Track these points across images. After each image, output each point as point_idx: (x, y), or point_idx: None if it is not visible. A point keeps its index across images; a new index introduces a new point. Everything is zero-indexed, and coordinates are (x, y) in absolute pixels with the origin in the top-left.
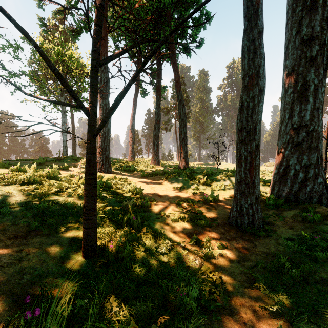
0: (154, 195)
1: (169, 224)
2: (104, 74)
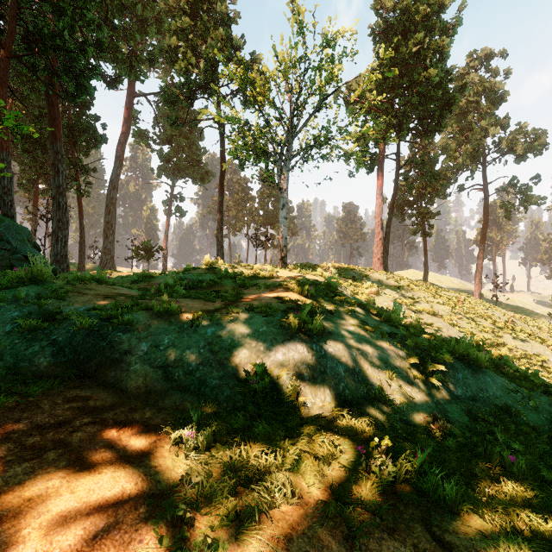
0: None
1: None
2: None
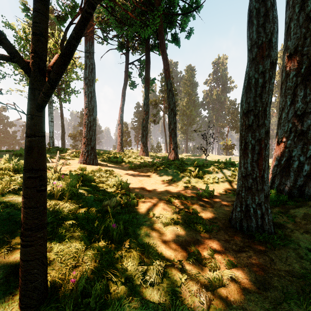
0: (142, 189)
1: (159, 229)
2: (90, 60)
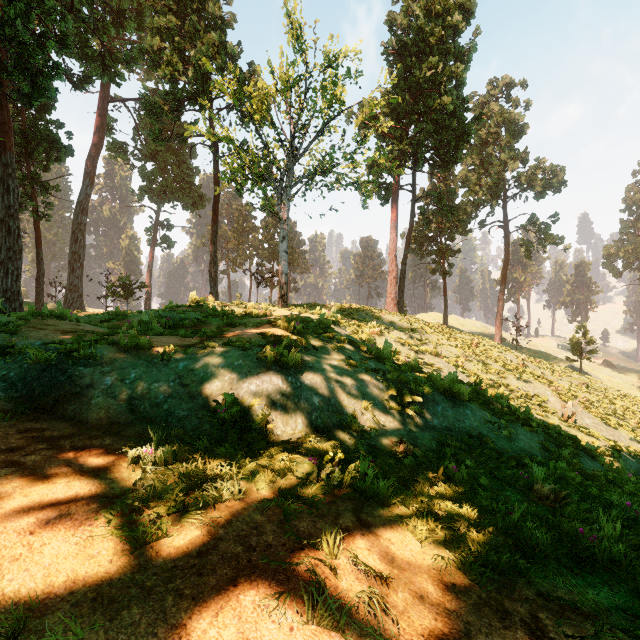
0: None
1: None
2: None
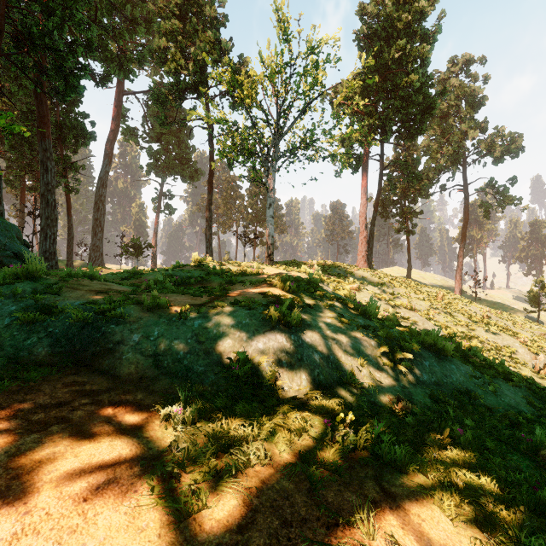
0: None
1: None
2: None
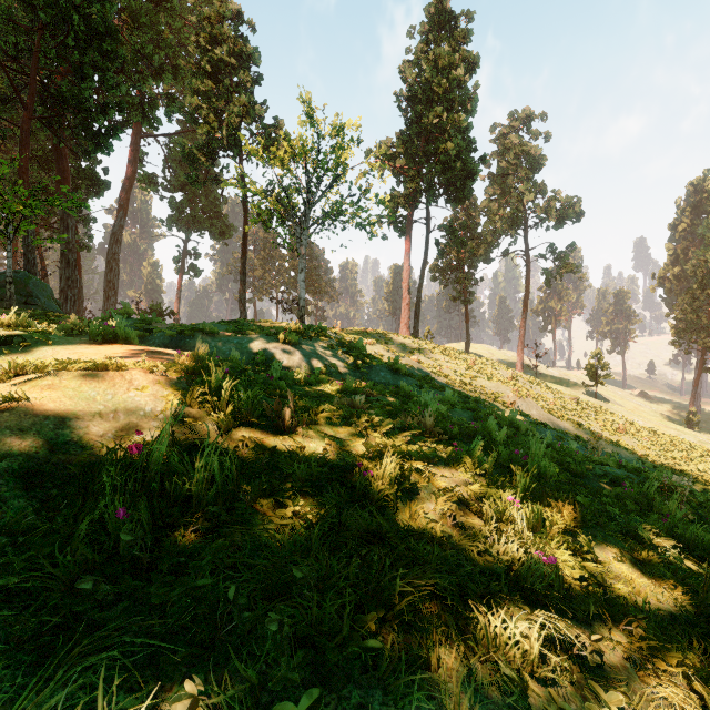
0: None
1: None
2: None
